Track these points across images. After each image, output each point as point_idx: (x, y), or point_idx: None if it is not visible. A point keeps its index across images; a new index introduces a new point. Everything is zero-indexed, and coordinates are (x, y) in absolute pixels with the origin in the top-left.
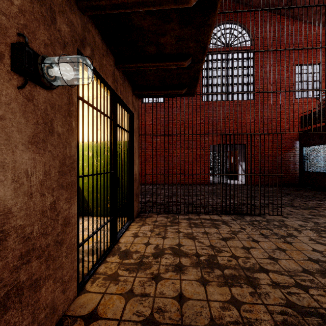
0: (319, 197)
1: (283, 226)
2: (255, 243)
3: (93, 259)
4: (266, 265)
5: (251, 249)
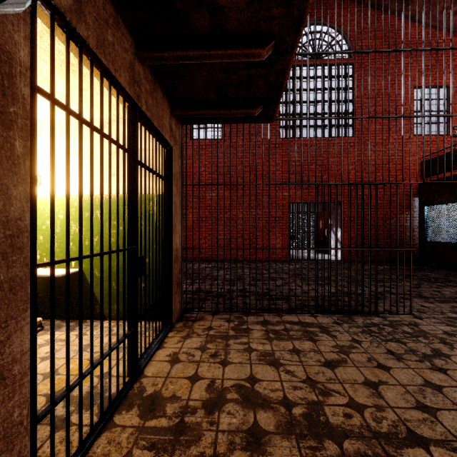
0: (455, 281)
1: (421, 336)
2: (385, 372)
3: (89, 419)
4: (418, 426)
5: (381, 387)
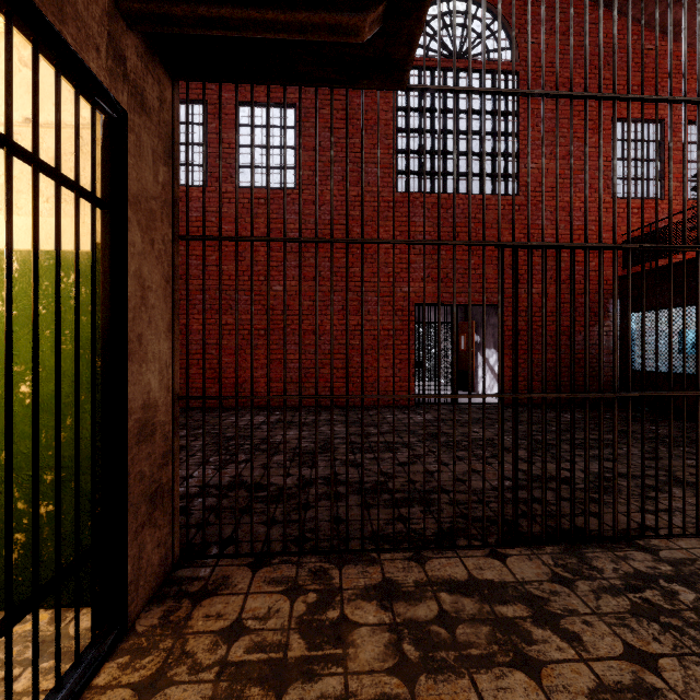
0: None
1: None
2: None
3: None
4: None
5: None
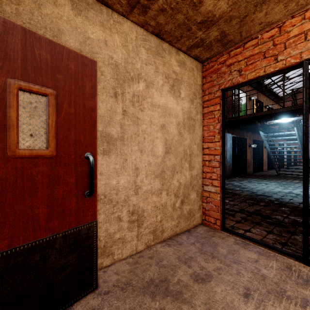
0: None
1: None
2: None
3: None
4: None
5: None
